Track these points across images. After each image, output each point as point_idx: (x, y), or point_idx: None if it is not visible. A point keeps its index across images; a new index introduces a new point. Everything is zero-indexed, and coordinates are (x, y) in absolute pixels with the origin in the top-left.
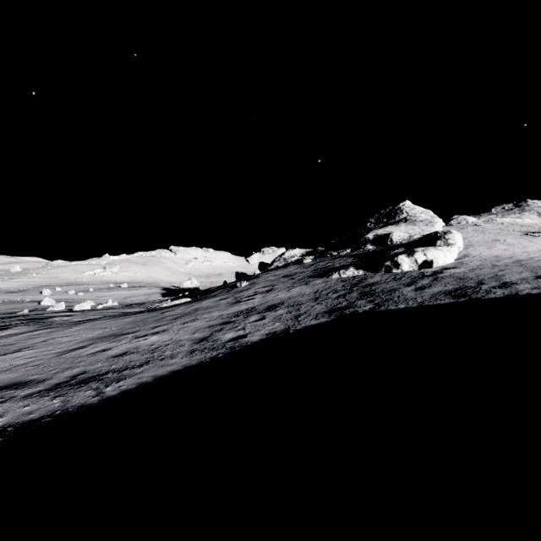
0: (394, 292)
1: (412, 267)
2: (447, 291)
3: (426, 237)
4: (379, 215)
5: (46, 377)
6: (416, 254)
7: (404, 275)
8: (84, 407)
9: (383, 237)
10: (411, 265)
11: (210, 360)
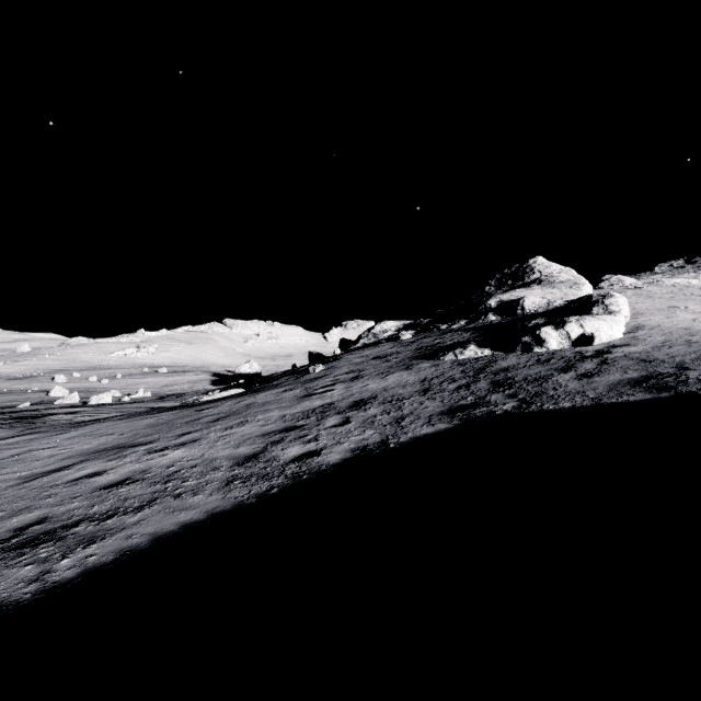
0: (544, 381)
1: (562, 344)
2: (632, 380)
3: (575, 302)
4: (501, 275)
5: None
6: (568, 326)
7: (552, 357)
8: None
9: (511, 303)
10: (560, 342)
11: (256, 500)
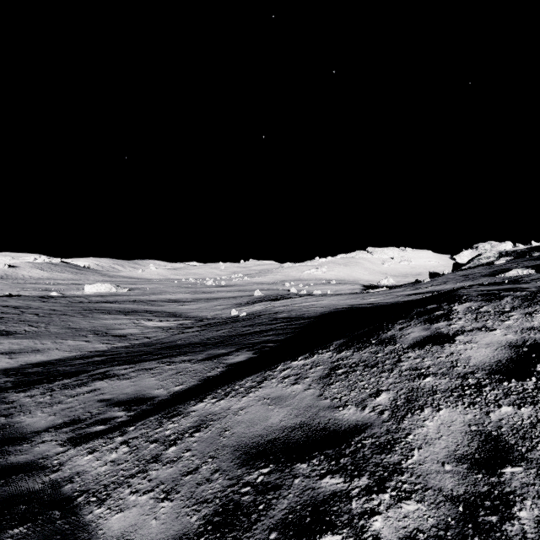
0: None
1: None
2: None
3: None
4: None
5: (342, 304)
6: None
7: None
8: (359, 307)
9: None
10: None
11: (395, 303)
